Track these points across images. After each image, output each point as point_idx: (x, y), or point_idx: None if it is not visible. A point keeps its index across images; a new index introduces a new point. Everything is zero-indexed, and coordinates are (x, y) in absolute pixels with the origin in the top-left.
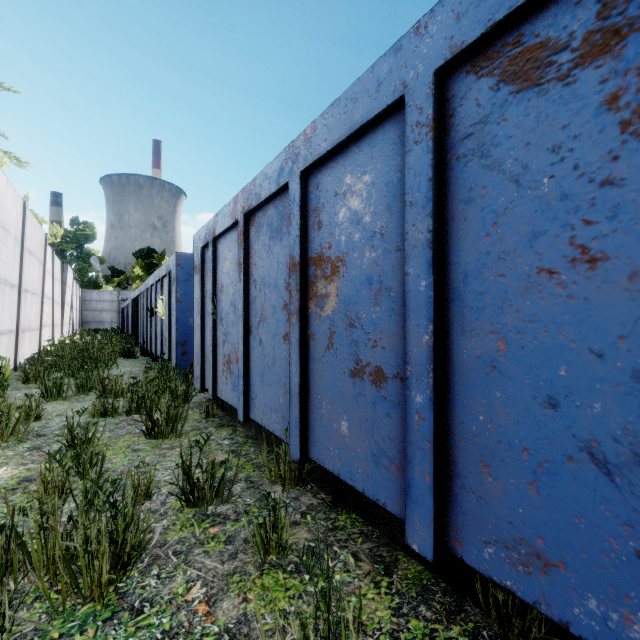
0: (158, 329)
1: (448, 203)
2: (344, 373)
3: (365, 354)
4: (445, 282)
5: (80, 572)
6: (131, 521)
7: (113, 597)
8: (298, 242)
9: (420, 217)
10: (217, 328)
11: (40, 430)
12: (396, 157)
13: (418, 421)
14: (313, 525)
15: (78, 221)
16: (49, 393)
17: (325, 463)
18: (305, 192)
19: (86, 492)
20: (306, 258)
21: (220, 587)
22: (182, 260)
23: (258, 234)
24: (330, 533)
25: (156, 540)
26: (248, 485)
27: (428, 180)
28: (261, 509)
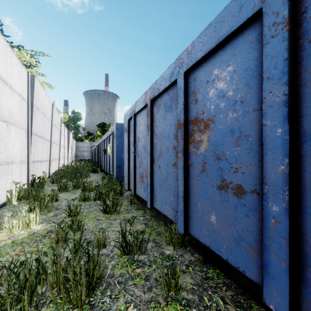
0: (107, 159)
1: (300, 74)
2: (213, 187)
3: (228, 176)
4: (297, 129)
5: (71, 291)
6: (96, 264)
7: (87, 306)
8: (182, 112)
9: (276, 86)
10: (136, 159)
11: (57, 206)
12: (253, 51)
13: (274, 223)
14: (193, 274)
15: (74, 112)
16: (61, 189)
17: (200, 238)
18: (186, 83)
19: (75, 245)
20: (187, 120)
21: (144, 309)
22: (118, 126)
23: (158, 110)
24: (204, 281)
25: (109, 273)
26: (154, 244)
27: (284, 60)
28: (163, 260)
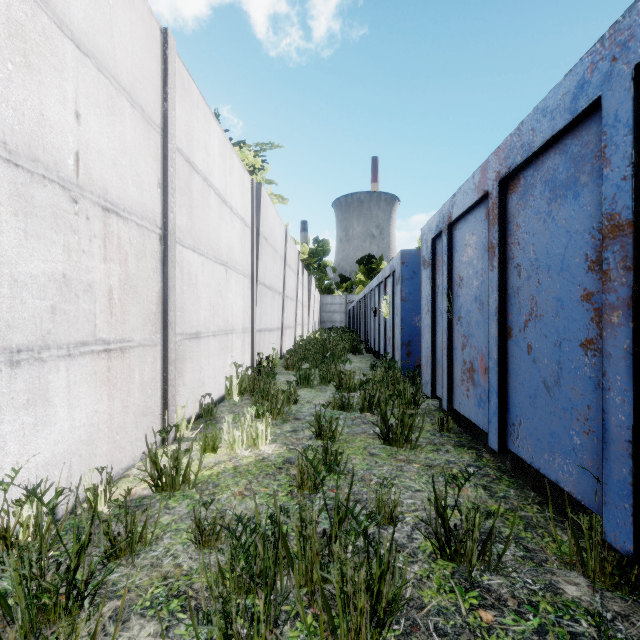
0: (381, 328)
1: None
2: None
3: None
4: None
5: (336, 613)
6: (386, 569)
7: None
8: (628, 187)
9: None
10: (453, 329)
11: (296, 413)
12: None
13: None
14: None
15: (318, 240)
16: (301, 381)
17: None
18: None
19: (338, 508)
20: None
21: None
22: (406, 258)
23: (524, 201)
24: None
25: (409, 594)
26: (522, 553)
27: None
28: (558, 610)
